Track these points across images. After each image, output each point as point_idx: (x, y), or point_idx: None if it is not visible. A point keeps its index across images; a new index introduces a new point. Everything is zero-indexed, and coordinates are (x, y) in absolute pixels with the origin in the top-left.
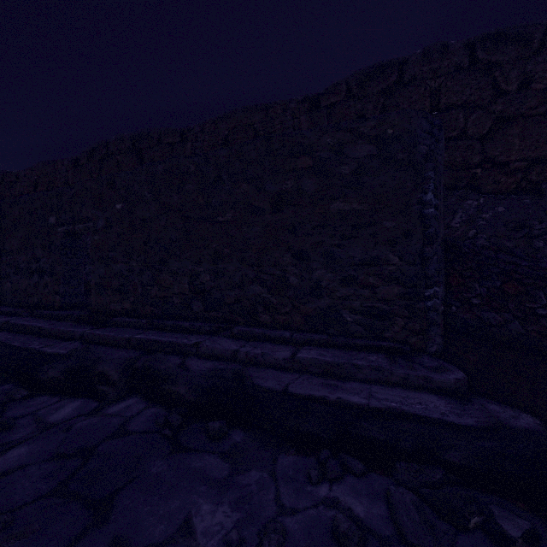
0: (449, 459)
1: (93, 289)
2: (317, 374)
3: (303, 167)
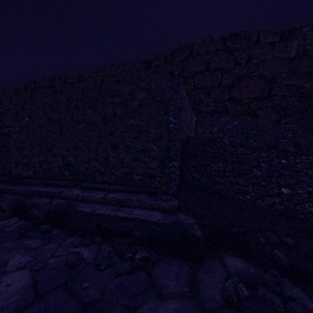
0: (135, 234)
1: (13, 164)
2: (113, 205)
3: (116, 102)
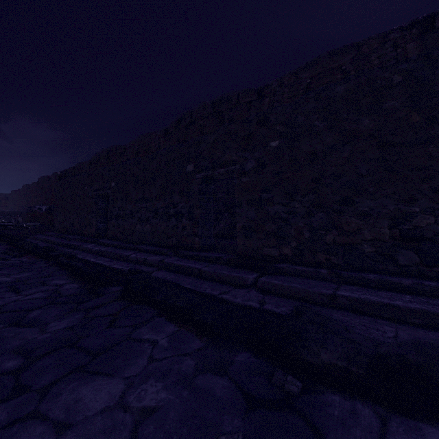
0: None
1: (239, 232)
2: None
3: None
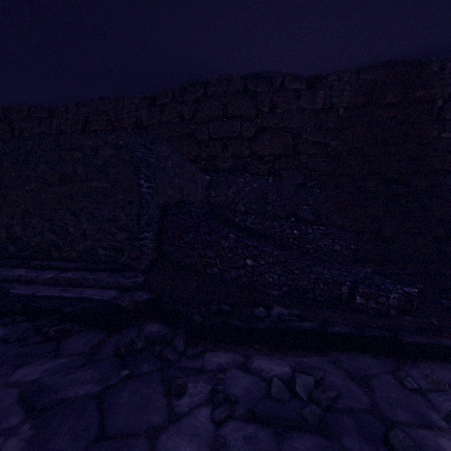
0: (65, 311)
1: None
2: (64, 285)
3: (77, 158)
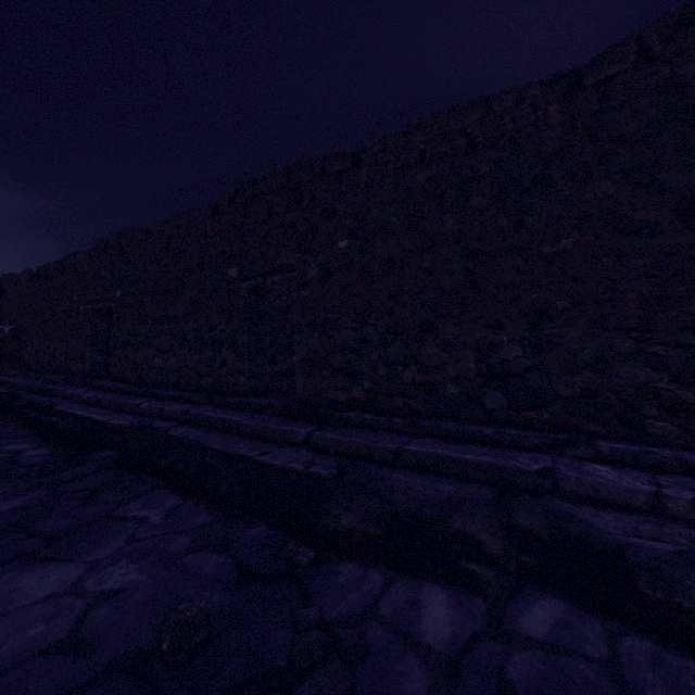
0: None
1: (299, 368)
2: None
3: None
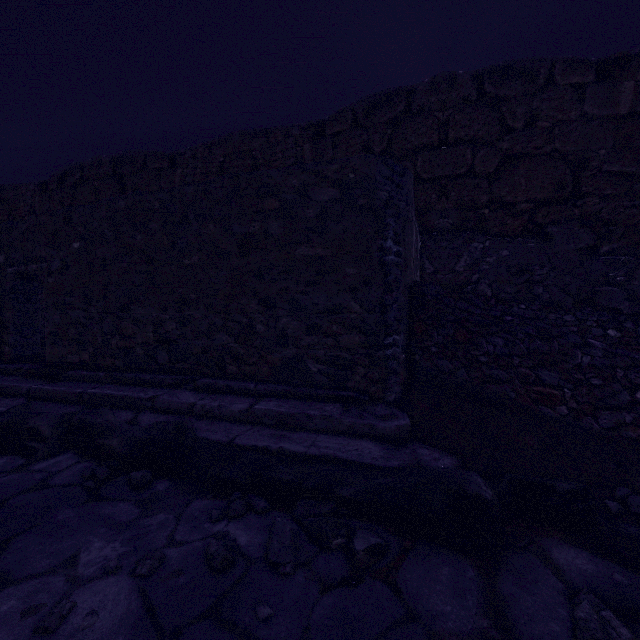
0: (342, 494)
1: (47, 339)
2: (270, 426)
3: (270, 208)
